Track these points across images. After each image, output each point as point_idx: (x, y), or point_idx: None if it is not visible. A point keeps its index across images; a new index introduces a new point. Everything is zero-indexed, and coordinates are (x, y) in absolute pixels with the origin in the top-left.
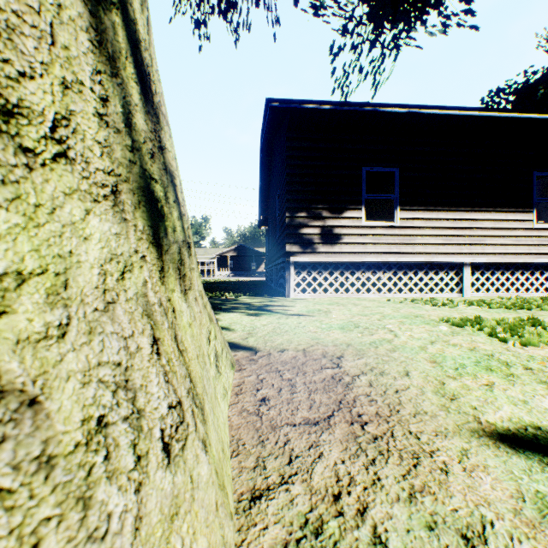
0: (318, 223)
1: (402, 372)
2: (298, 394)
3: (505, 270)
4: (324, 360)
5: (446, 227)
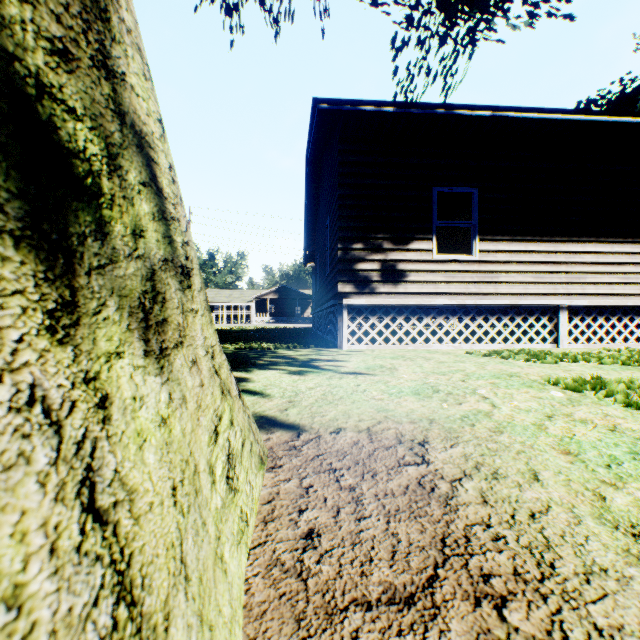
0: (378, 256)
1: (527, 474)
2: (368, 521)
3: (610, 315)
4: (401, 448)
5: (537, 261)
